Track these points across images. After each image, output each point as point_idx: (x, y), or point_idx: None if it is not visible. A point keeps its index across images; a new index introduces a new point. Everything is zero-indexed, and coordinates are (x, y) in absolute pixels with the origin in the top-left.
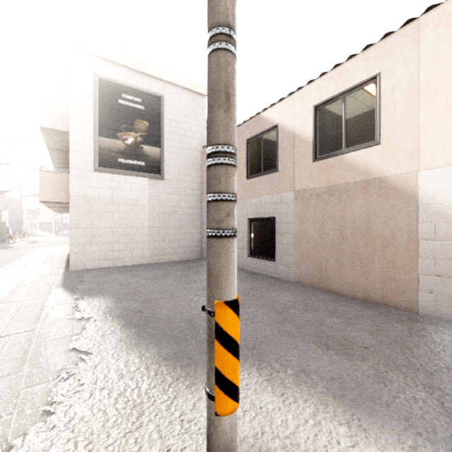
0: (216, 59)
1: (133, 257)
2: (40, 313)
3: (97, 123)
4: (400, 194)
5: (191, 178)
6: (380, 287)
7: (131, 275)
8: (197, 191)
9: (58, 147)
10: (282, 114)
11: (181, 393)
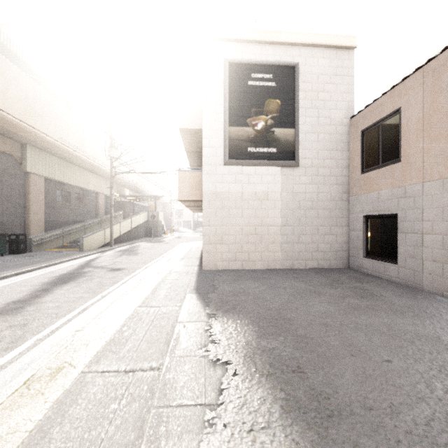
0: None
1: (263, 260)
2: (171, 334)
3: (227, 113)
4: None
5: (333, 161)
6: None
7: (264, 284)
8: (342, 178)
9: (194, 149)
10: None
11: None
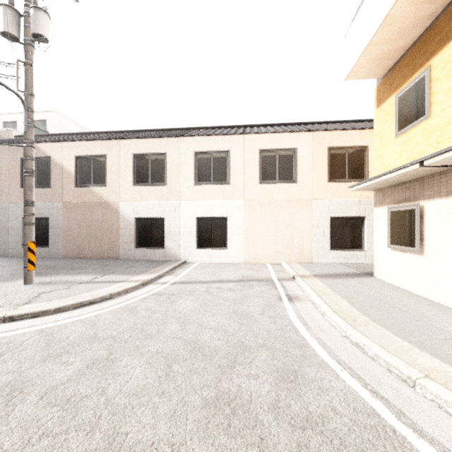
0: (28, 178)
1: None
2: None
3: None
4: (114, 210)
5: None
6: (107, 251)
7: None
8: None
9: None
10: (54, 152)
11: (4, 283)
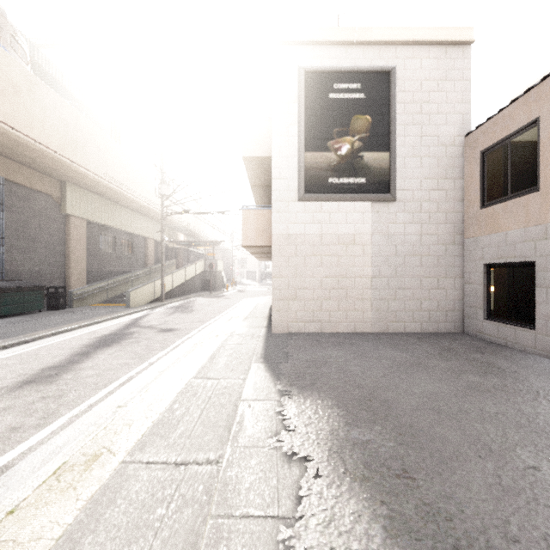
0: None
1: (348, 321)
2: (233, 415)
3: (302, 135)
4: None
5: (441, 193)
6: None
7: (351, 352)
8: (453, 215)
9: (260, 182)
10: None
11: None
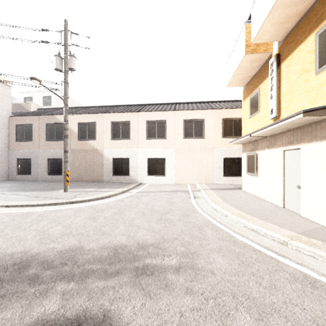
0: (66, 139)
1: None
2: None
3: None
4: (100, 154)
5: (1, 133)
6: (96, 177)
7: None
8: (5, 141)
9: None
10: None
11: (53, 192)
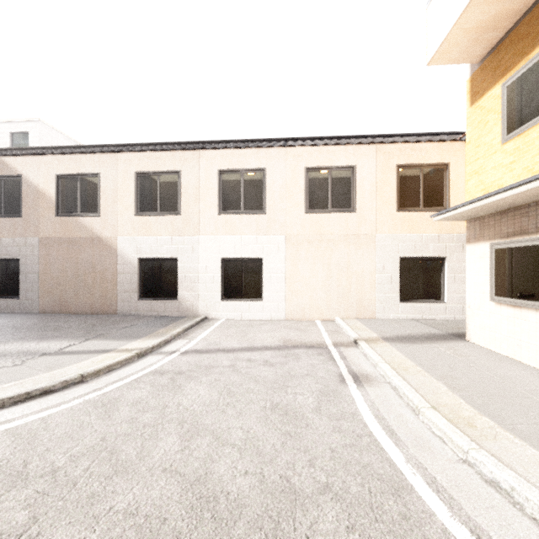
0: None
1: None
2: None
3: None
4: (109, 248)
5: None
6: (100, 304)
7: None
8: None
9: None
10: (26, 168)
11: None
